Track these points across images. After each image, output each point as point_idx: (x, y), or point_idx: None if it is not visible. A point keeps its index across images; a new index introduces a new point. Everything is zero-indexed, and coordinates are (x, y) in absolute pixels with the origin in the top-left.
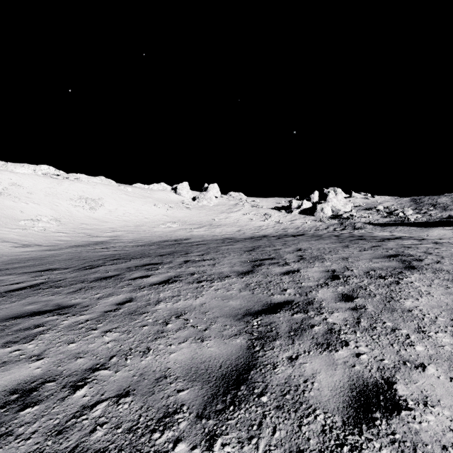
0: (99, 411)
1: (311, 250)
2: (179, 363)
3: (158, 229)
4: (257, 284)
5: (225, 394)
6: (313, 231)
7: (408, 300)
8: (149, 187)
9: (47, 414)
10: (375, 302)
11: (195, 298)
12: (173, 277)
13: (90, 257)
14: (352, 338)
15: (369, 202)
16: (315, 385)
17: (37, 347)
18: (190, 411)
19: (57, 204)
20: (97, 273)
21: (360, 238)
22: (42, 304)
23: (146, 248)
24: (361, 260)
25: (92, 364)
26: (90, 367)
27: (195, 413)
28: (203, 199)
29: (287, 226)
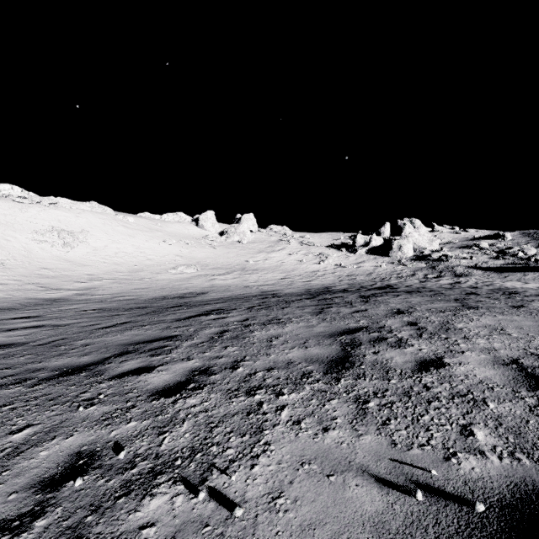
0: None
1: None
2: None
3: (164, 276)
4: None
5: None
6: (396, 280)
7: None
8: (161, 218)
9: None
10: None
11: None
12: None
13: None
14: None
15: (463, 237)
16: None
17: None
18: None
19: (10, 238)
20: None
21: None
22: None
23: (99, 322)
24: None
25: None
26: None
27: None
28: (234, 233)
29: (354, 271)
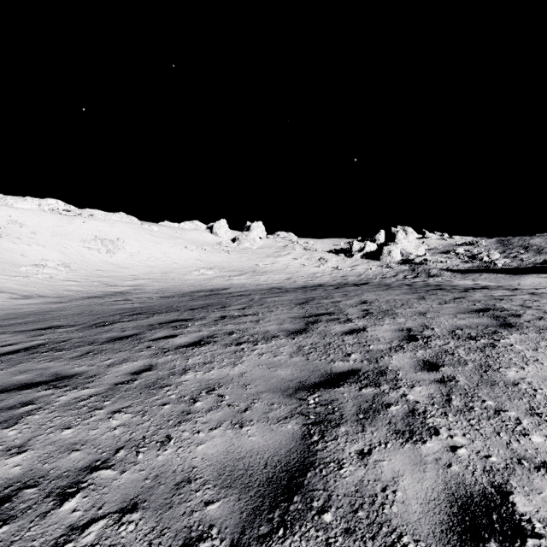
0: (92, 535)
1: (379, 303)
2: (209, 459)
3: (190, 277)
4: (313, 346)
5: (272, 509)
6: (378, 279)
7: (510, 369)
8: (179, 226)
9: (19, 539)
10: (468, 372)
11: (232, 365)
12: (206, 338)
13: (105, 312)
14: (442, 424)
15: (447, 243)
16: (398, 495)
17: (20, 434)
18: (222, 537)
19: (67, 246)
20: (111, 332)
21: (438, 288)
22: (36, 372)
23: (174, 300)
24: (442, 315)
25: (90, 460)
26: (88, 465)
27: (229, 540)
28: (245, 240)
29: (347, 273)
